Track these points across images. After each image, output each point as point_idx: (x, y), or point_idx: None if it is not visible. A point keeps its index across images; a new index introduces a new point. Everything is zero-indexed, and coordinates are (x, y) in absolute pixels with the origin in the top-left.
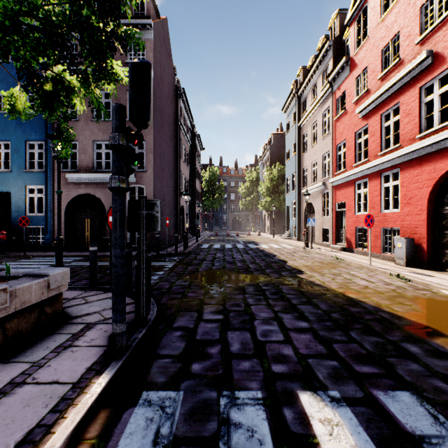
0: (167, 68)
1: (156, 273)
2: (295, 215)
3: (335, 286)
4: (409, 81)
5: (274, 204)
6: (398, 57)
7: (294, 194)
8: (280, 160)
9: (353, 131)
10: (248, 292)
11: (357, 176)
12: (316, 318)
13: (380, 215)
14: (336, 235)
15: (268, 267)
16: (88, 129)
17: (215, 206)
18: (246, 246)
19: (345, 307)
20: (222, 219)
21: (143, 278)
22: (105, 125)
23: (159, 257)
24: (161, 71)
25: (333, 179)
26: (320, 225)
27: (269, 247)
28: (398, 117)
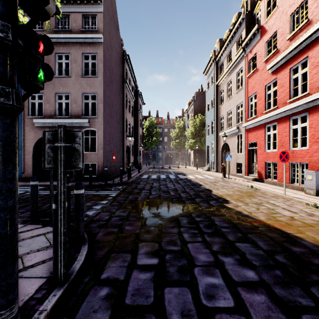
0: (115, 38)
1: (100, 202)
2: (213, 153)
3: (263, 217)
4: (318, 37)
5: (197, 144)
6: (297, 27)
7: (213, 137)
8: (201, 112)
9: (264, 84)
10: (183, 225)
11: (267, 120)
12: (261, 263)
13: (289, 152)
14: (248, 168)
15: (197, 196)
16: (51, 84)
17: (153, 146)
18: (176, 176)
19: (285, 246)
20: (158, 156)
21: (61, 226)
22: (65, 81)
23: (106, 186)
24: (110, 39)
25: (246, 124)
26: (234, 160)
27: (194, 177)
28: (306, 69)
